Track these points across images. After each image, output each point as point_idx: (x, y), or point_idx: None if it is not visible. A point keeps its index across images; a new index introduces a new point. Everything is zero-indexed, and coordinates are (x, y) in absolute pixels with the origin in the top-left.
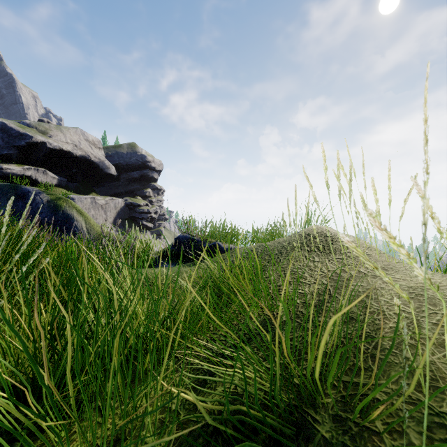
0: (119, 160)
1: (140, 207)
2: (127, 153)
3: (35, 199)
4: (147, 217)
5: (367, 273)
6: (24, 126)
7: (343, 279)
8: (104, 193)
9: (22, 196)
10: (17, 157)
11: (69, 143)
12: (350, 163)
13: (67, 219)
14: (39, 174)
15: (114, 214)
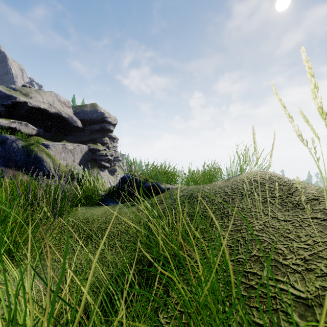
0: (84, 116)
1: (100, 151)
2: (90, 111)
3: (12, 145)
4: (105, 159)
5: None
6: (10, 89)
7: None
8: (73, 141)
9: (1, 142)
10: (5, 113)
11: (45, 103)
12: None
13: (38, 161)
14: (22, 126)
15: (80, 156)
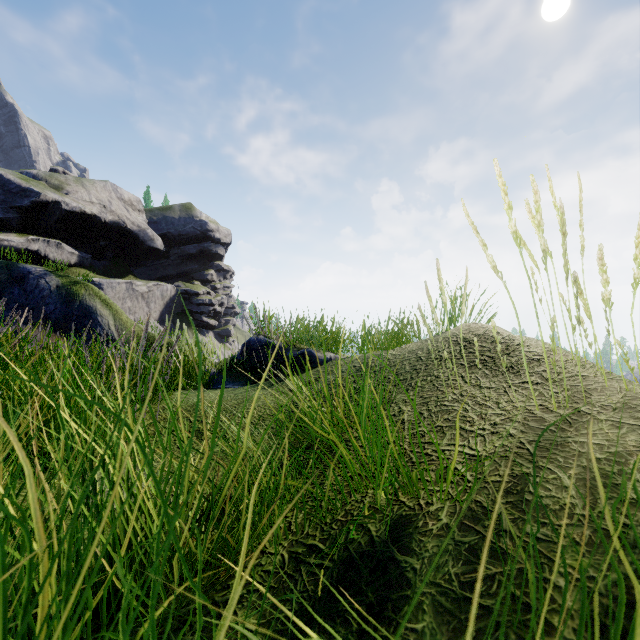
0: (167, 229)
1: (199, 297)
2: (180, 218)
3: (39, 283)
4: (209, 311)
5: (597, 415)
6: (28, 177)
7: (551, 427)
8: (146, 276)
9: (19, 279)
10: (18, 223)
11: (95, 203)
12: (559, 204)
13: (86, 314)
14: (50, 249)
15: (161, 306)
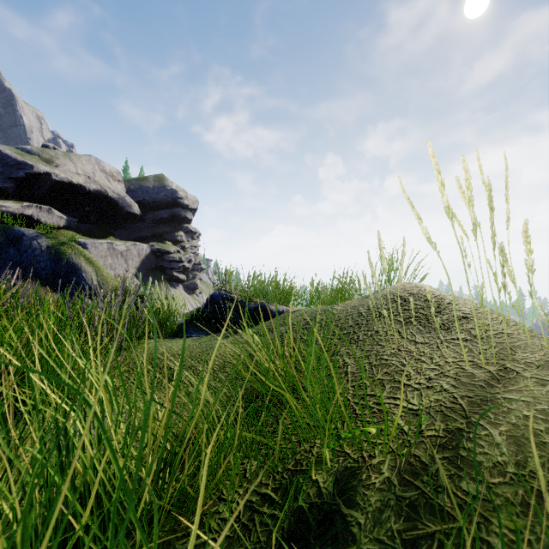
0: (143, 197)
1: (170, 255)
2: (154, 187)
3: (32, 244)
4: (179, 267)
5: (522, 372)
6: (23, 152)
7: (481, 383)
8: (125, 237)
9: (15, 240)
10: (15, 192)
11: (80, 174)
12: (487, 181)
13: (72, 270)
14: (42, 214)
15: (138, 263)
